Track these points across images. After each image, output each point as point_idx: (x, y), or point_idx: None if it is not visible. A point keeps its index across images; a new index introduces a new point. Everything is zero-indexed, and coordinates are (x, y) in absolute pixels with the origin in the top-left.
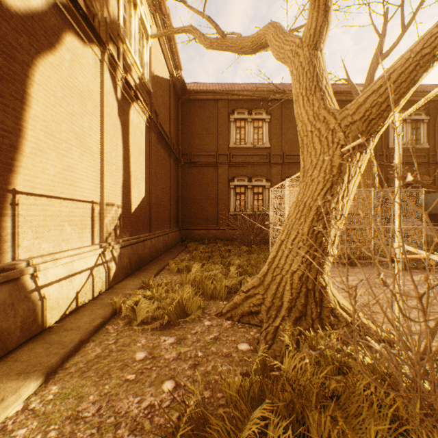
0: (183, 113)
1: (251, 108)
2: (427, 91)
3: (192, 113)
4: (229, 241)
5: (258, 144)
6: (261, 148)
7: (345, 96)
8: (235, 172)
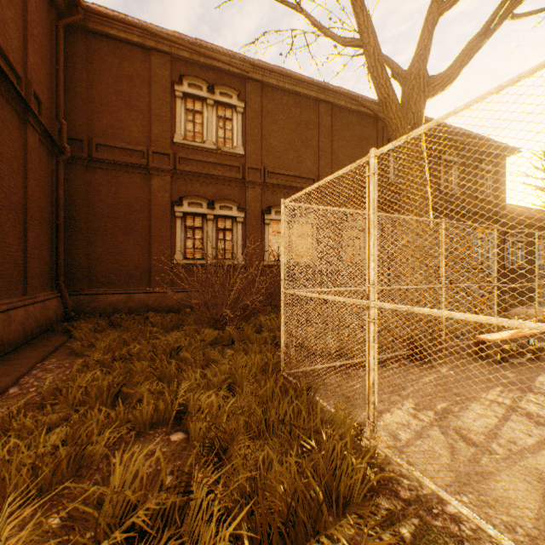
0: (71, 53)
1: (213, 83)
2: (426, 119)
3: (95, 61)
4: (174, 313)
5: (225, 146)
6: (229, 153)
7: (346, 101)
8: (184, 188)
